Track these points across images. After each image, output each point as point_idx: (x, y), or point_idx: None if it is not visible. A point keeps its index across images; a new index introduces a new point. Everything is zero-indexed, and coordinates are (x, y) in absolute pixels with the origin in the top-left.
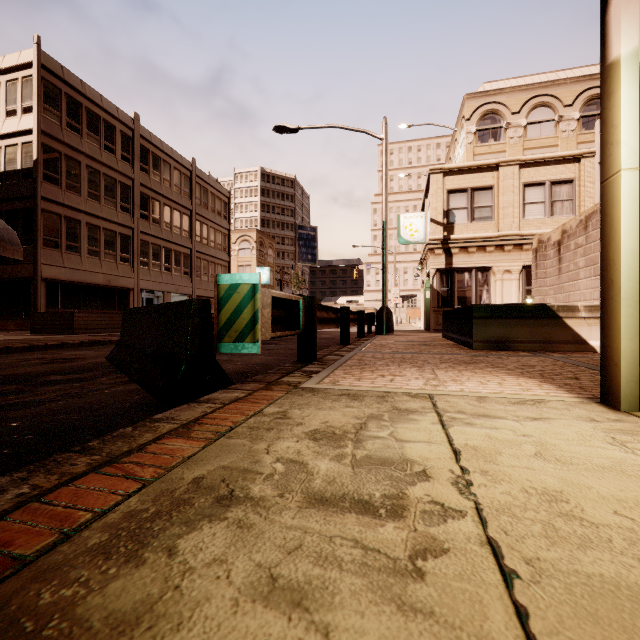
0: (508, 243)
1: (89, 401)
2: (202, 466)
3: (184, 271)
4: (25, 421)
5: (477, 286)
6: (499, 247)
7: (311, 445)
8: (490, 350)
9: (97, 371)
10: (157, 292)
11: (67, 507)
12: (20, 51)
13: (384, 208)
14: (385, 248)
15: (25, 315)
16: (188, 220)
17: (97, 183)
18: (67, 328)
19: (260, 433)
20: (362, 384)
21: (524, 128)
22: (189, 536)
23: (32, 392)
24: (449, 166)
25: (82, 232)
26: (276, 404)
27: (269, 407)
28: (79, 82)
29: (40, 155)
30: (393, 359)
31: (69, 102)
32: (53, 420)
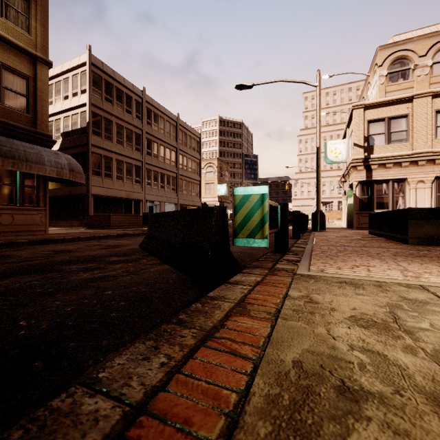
0: (421, 159)
1: (145, 277)
2: (288, 348)
3: (172, 188)
4: (113, 290)
5: (393, 194)
6: (413, 162)
7: (366, 333)
8: (425, 245)
9: (137, 255)
10: (155, 202)
11: (209, 383)
12: (80, 56)
13: (318, 137)
14: (319, 167)
15: (82, 217)
16: (174, 154)
17: (121, 134)
18: (107, 225)
19: (307, 316)
20: (347, 273)
21: (430, 67)
22: (352, 438)
23: (106, 269)
24: (369, 102)
25: (113, 165)
26: (293, 288)
27: (290, 291)
28: (111, 71)
29: (90, 118)
30: (348, 251)
31: (106, 84)
32: (130, 291)
